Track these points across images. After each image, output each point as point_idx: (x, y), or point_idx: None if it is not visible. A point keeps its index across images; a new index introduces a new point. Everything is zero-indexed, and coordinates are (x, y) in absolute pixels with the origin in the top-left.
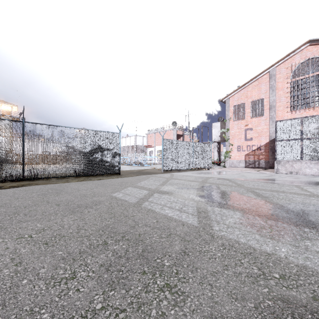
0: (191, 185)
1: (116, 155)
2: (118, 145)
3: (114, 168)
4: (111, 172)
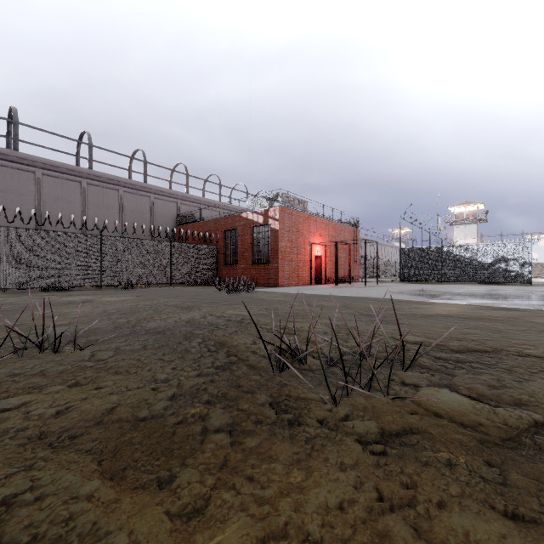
0: (543, 290)
1: (525, 264)
2: (528, 254)
3: (523, 277)
4: (518, 281)
